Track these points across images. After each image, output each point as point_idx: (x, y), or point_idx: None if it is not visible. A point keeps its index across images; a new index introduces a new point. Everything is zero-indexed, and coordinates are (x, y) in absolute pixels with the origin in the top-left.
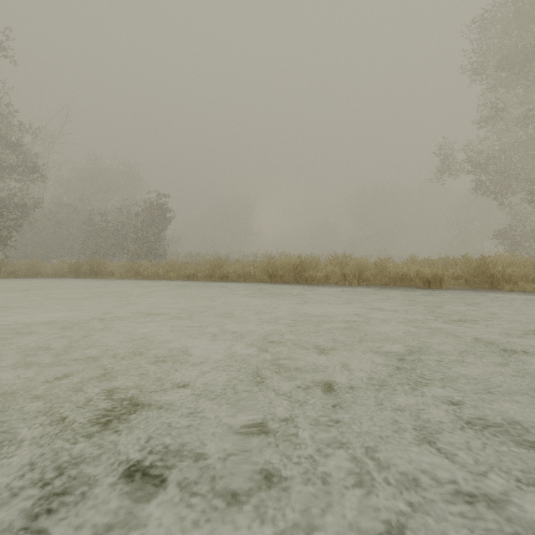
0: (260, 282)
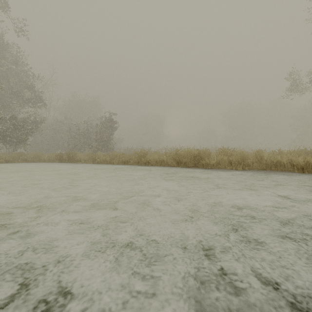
0: (170, 166)
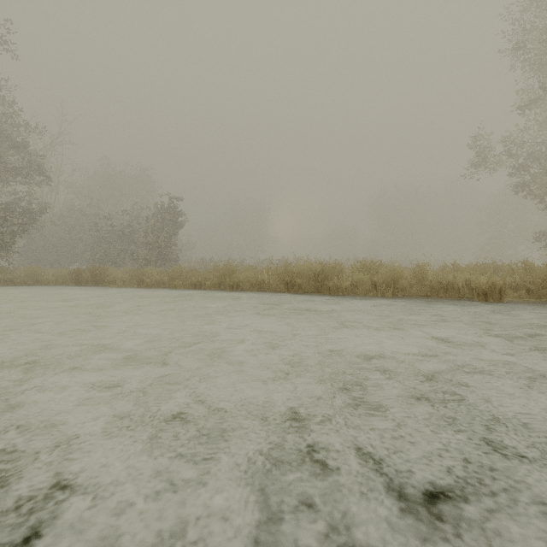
0: (275, 291)
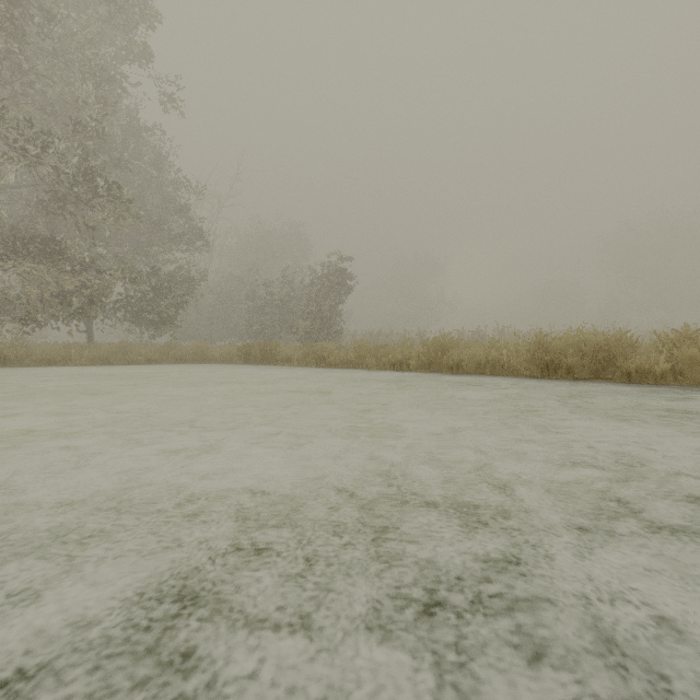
0: (521, 376)
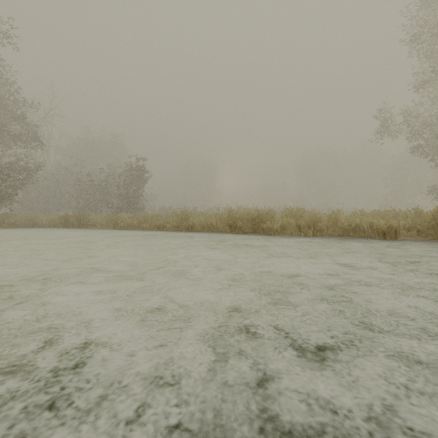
0: (221, 232)
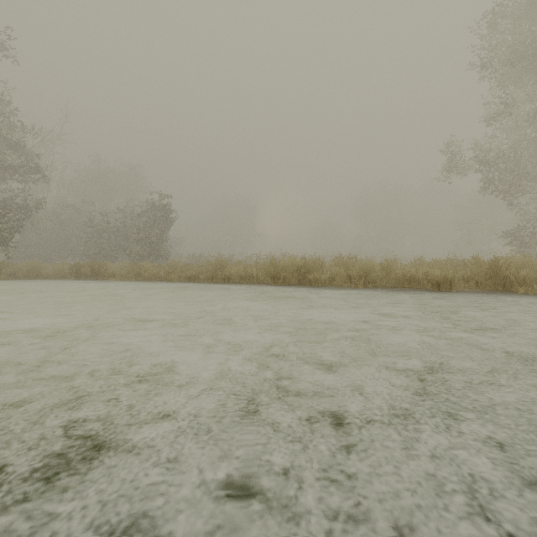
0: (263, 284)
